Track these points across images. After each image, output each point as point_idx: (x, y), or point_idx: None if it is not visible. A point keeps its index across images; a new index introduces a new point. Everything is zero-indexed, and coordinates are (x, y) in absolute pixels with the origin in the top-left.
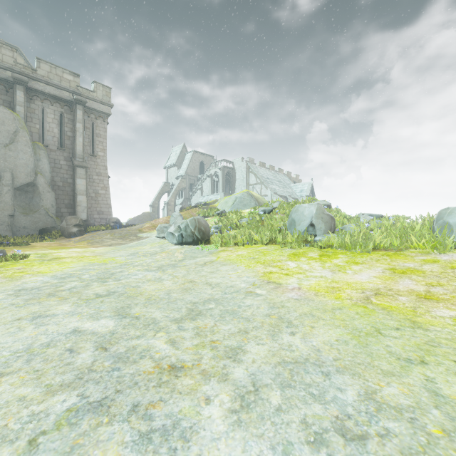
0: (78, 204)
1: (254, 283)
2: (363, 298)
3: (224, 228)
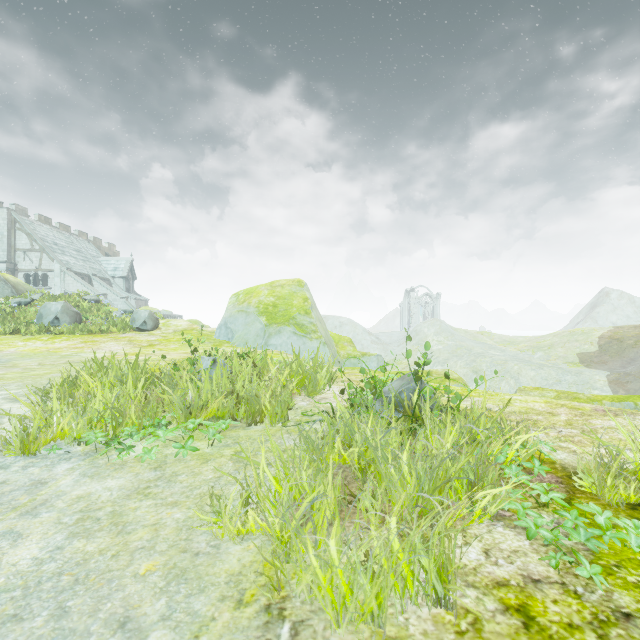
0: None
1: None
2: (47, 350)
3: None
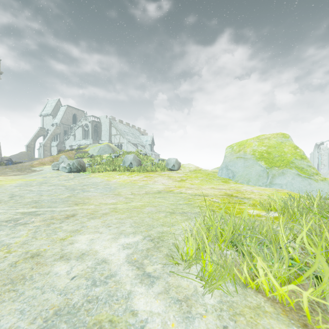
0: None
1: (103, 181)
2: (130, 181)
3: (93, 164)
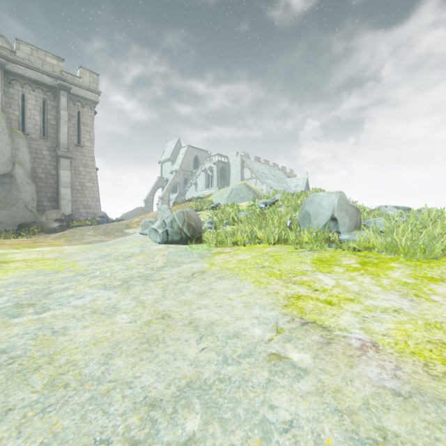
0: (62, 198)
1: (276, 325)
2: None
3: (219, 223)
